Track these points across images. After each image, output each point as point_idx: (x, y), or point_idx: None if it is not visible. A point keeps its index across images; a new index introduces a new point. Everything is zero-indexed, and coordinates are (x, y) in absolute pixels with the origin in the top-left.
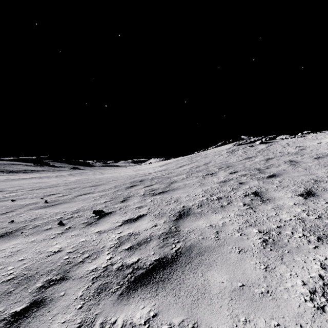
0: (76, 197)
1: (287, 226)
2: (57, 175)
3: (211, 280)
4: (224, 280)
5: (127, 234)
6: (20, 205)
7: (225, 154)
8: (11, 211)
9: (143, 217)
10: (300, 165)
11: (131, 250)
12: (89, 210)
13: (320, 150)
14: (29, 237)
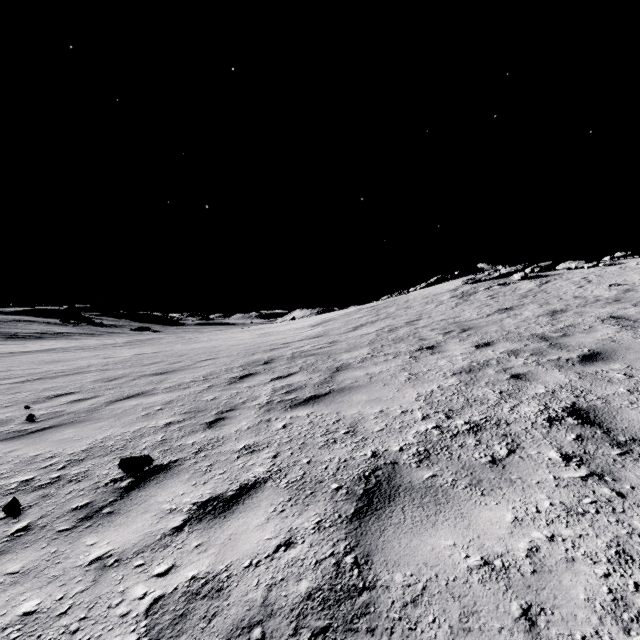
0: (107, 406)
1: None
2: (99, 345)
3: None
4: None
5: (187, 588)
6: None
7: (448, 300)
8: None
9: (255, 491)
10: None
11: None
12: (116, 455)
13: None
14: None
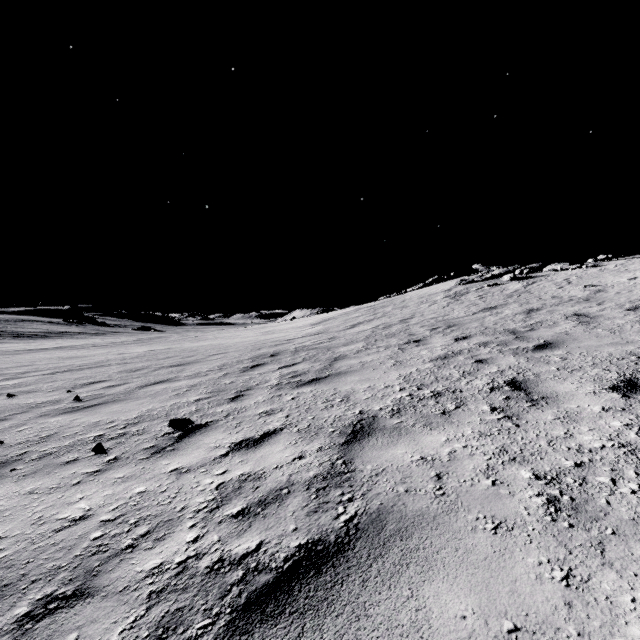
0: (140, 389)
1: (599, 464)
2: (109, 343)
3: (435, 610)
4: (466, 610)
5: (239, 478)
6: (23, 407)
7: (441, 300)
8: (2, 420)
9: (275, 435)
10: (599, 324)
11: (244, 518)
12: (163, 419)
13: (636, 293)
14: (27, 480)
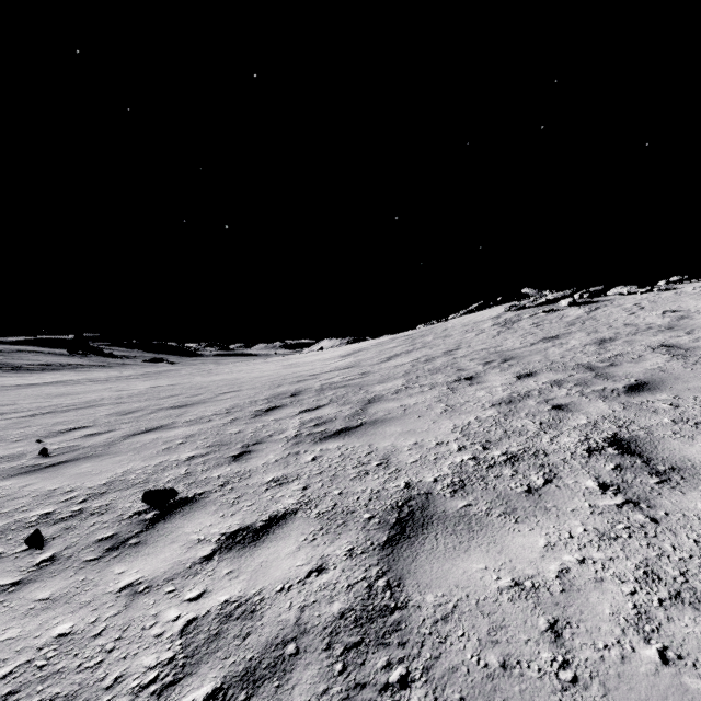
0: (124, 440)
1: None
2: (111, 377)
3: None
4: None
5: (220, 611)
6: None
7: (490, 328)
8: None
9: (285, 522)
10: (700, 358)
11: None
12: (139, 488)
13: None
14: None
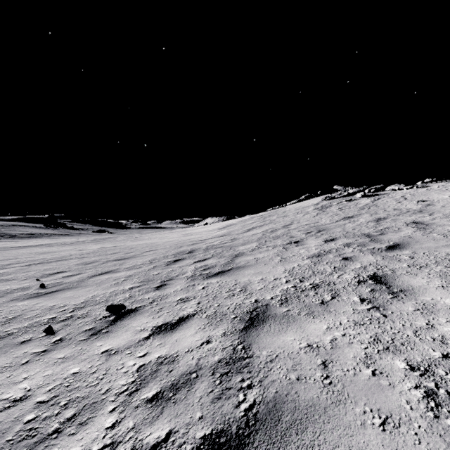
0: (89, 279)
1: None
2: (74, 241)
3: None
4: None
5: (156, 361)
6: (1, 292)
7: (312, 211)
8: None
9: (188, 320)
10: (433, 230)
11: (157, 403)
12: (103, 304)
13: None
14: None
